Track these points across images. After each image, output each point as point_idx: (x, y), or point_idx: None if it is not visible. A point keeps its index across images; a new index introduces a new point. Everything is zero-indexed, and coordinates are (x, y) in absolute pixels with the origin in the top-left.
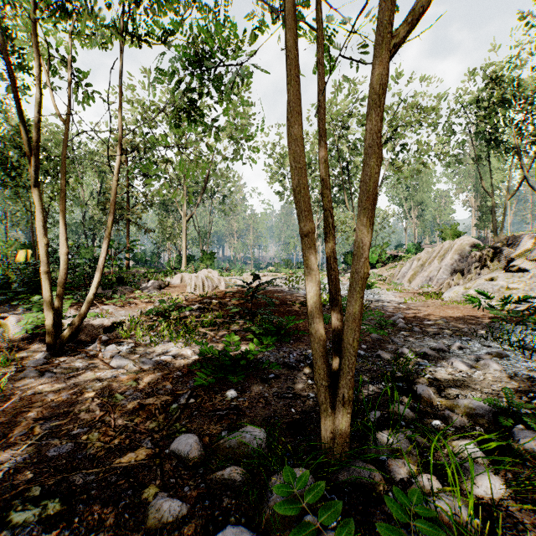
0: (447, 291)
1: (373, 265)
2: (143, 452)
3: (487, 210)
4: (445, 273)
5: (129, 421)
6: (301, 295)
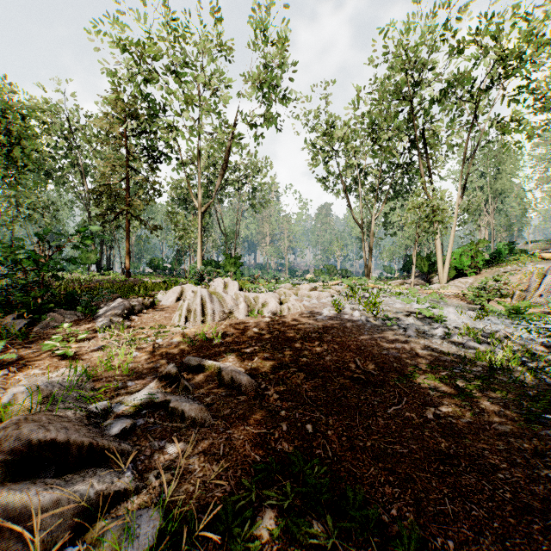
0: None
1: (459, 272)
2: None
3: None
4: None
5: None
6: (403, 335)
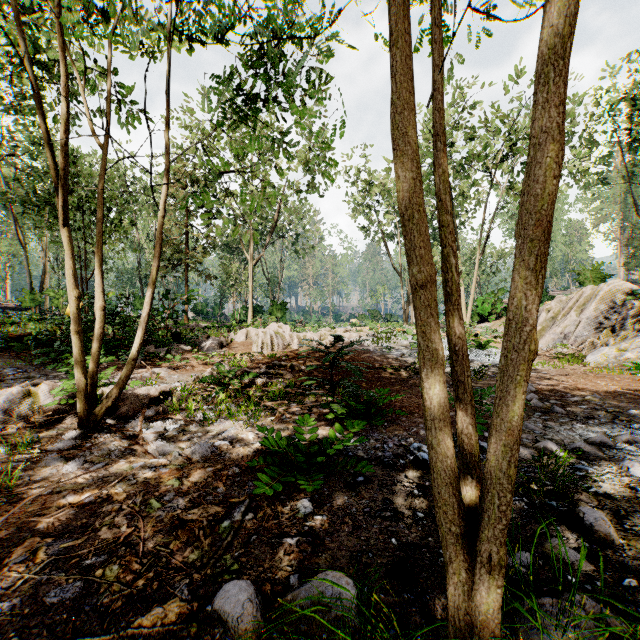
0: (592, 354)
1: (484, 318)
2: (175, 607)
3: (639, 245)
4: (587, 329)
5: (163, 547)
6: (393, 356)
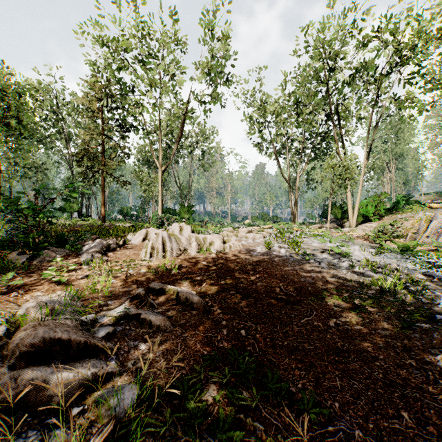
0: None
1: (366, 219)
2: None
3: None
4: None
5: None
6: (318, 267)
